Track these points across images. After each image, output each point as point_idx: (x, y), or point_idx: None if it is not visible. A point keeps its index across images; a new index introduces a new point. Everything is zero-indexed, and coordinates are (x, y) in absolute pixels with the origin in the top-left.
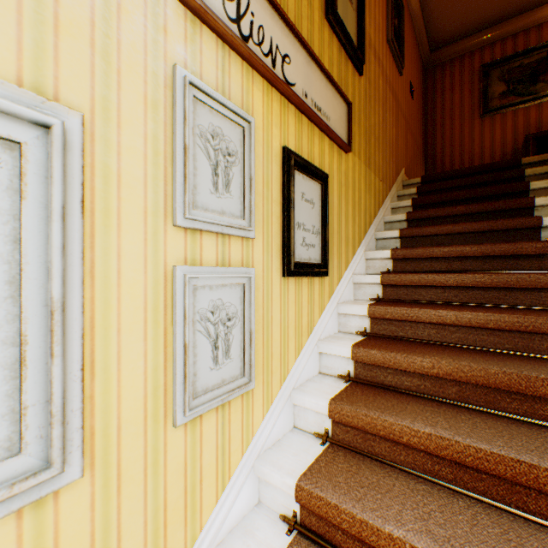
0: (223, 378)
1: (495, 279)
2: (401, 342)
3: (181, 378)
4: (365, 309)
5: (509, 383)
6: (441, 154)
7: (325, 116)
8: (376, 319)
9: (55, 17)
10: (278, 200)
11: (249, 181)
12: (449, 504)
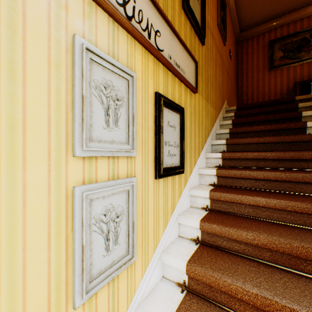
0: (113, 259)
1: (288, 176)
2: (230, 217)
3: (80, 271)
4: (207, 193)
5: (306, 254)
6: (246, 91)
7: (182, 71)
8: (214, 200)
9: None
10: (152, 128)
11: (132, 117)
12: None
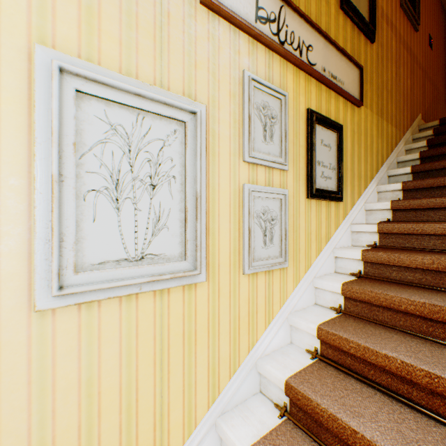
0: (268, 255)
1: None
2: (406, 250)
3: (247, 248)
4: (374, 227)
5: None
6: None
7: (340, 82)
8: (384, 235)
9: (195, 62)
10: (303, 146)
11: (284, 133)
12: (439, 350)
